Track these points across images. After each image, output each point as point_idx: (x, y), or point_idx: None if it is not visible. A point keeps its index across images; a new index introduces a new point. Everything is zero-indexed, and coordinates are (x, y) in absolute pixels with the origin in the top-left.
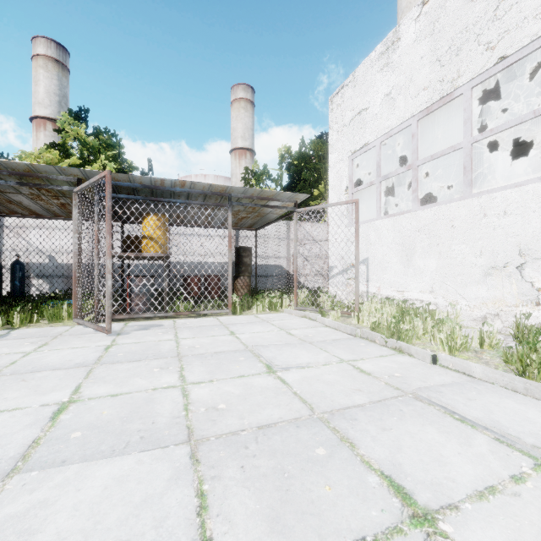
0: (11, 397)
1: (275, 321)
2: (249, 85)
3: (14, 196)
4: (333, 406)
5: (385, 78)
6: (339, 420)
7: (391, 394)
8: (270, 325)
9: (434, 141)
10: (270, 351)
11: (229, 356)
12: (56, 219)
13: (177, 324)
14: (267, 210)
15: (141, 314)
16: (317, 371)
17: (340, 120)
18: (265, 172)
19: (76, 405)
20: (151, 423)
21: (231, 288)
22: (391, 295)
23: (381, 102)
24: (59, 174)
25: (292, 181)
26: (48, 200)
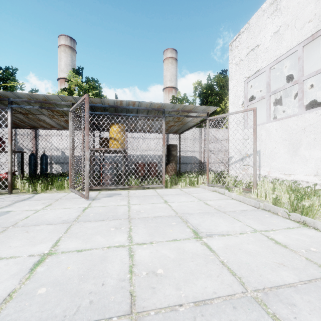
0: (13, 246)
1: (195, 194)
2: (174, 49)
3: (41, 116)
4: (263, 282)
5: (274, 20)
6: (276, 304)
7: (319, 273)
8: (192, 197)
9: (307, 67)
10: (195, 218)
11: (164, 220)
12: (64, 130)
13: (130, 193)
14: (187, 120)
15: (108, 187)
16: (236, 239)
17: (237, 57)
18: (184, 98)
19: (51, 258)
20: (101, 284)
21: (164, 171)
22: (279, 177)
23: (271, 38)
24: (62, 101)
25: (202, 102)
26: (58, 118)
